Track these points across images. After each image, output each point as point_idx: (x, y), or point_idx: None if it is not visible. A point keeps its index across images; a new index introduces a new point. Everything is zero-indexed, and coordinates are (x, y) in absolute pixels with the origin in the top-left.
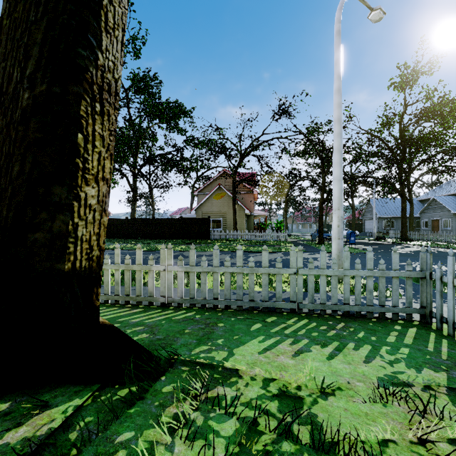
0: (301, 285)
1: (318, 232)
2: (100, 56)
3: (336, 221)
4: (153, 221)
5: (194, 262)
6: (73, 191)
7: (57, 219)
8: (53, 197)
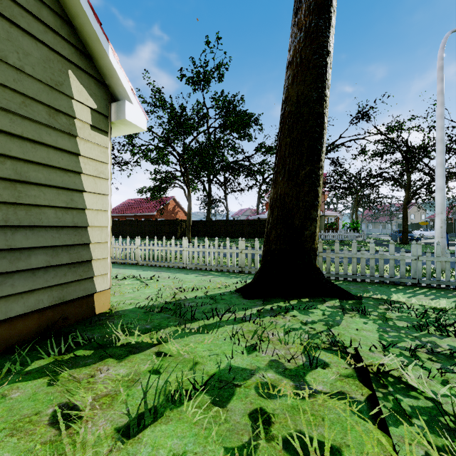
0: (420, 267)
1: (399, 232)
2: (323, 147)
3: (439, 223)
4: (233, 222)
5: (338, 251)
6: (317, 212)
7: (312, 225)
8: (311, 215)
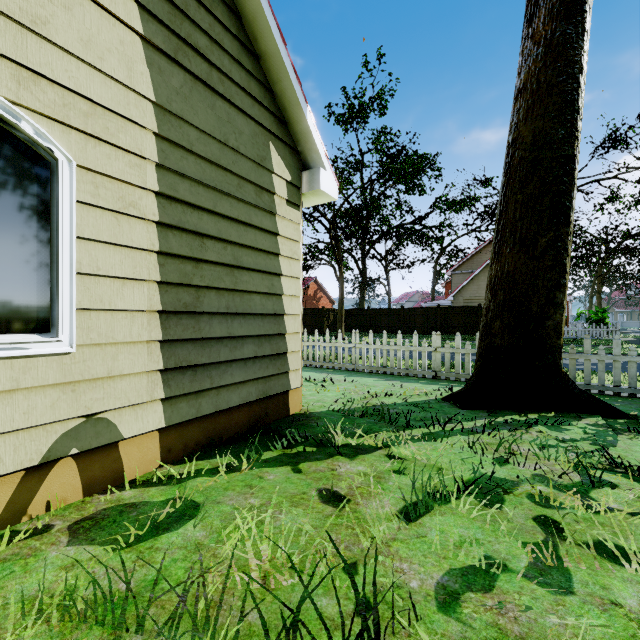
0: None
1: None
2: (573, 203)
3: None
4: (401, 311)
5: (588, 351)
6: (564, 295)
7: (557, 313)
8: (555, 299)
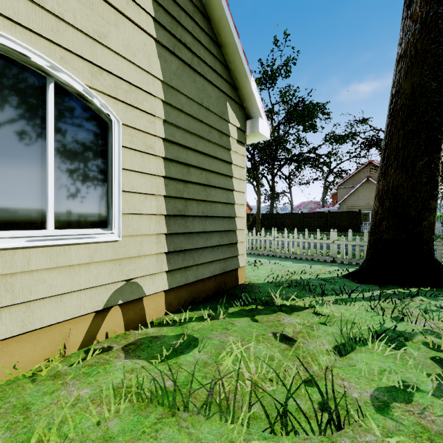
0: None
1: None
2: None
3: None
4: (301, 215)
5: None
6: (436, 202)
7: (431, 215)
8: (430, 206)
